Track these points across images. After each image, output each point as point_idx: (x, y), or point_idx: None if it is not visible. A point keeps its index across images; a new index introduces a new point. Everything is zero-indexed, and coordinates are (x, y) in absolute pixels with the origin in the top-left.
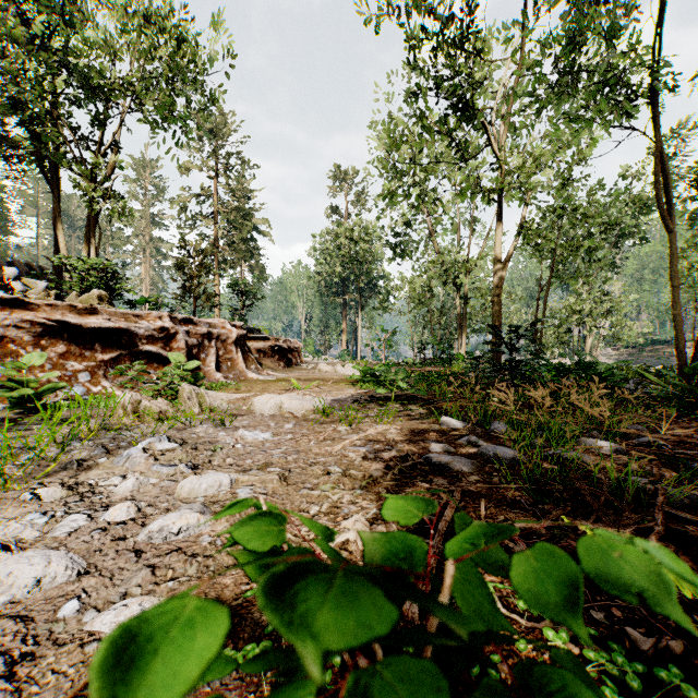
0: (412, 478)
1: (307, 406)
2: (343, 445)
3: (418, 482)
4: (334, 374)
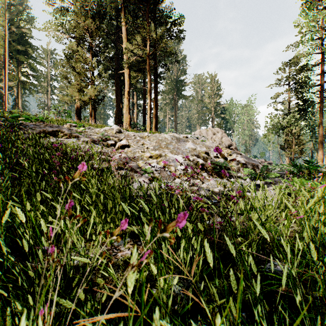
0: None
1: None
2: None
3: None
4: None
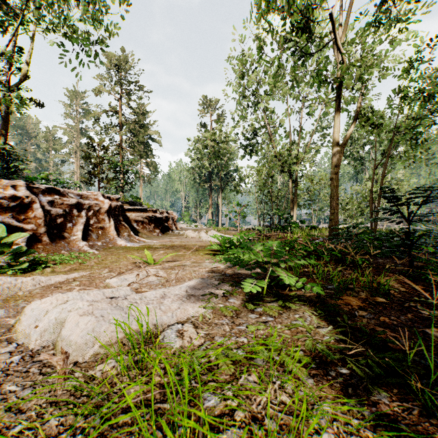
0: None
1: (106, 332)
2: None
3: None
4: (197, 240)
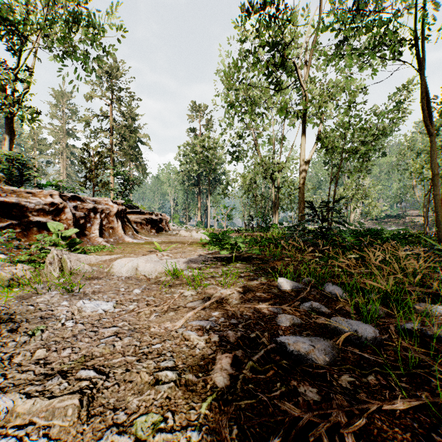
0: (270, 386)
1: (159, 268)
2: (185, 319)
3: (280, 401)
4: (190, 238)
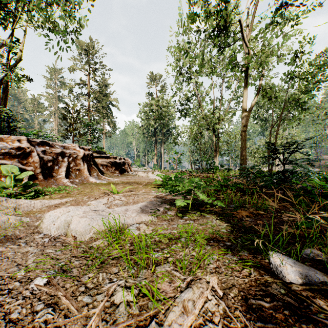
0: None
1: (96, 226)
2: None
3: None
4: (146, 178)
